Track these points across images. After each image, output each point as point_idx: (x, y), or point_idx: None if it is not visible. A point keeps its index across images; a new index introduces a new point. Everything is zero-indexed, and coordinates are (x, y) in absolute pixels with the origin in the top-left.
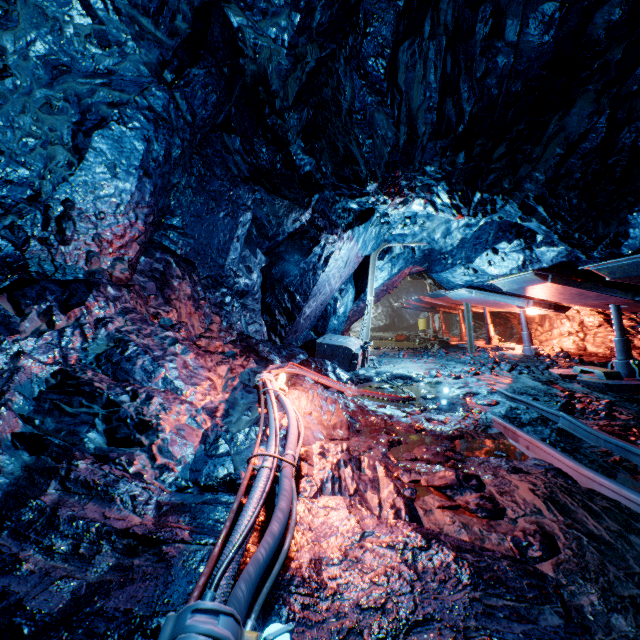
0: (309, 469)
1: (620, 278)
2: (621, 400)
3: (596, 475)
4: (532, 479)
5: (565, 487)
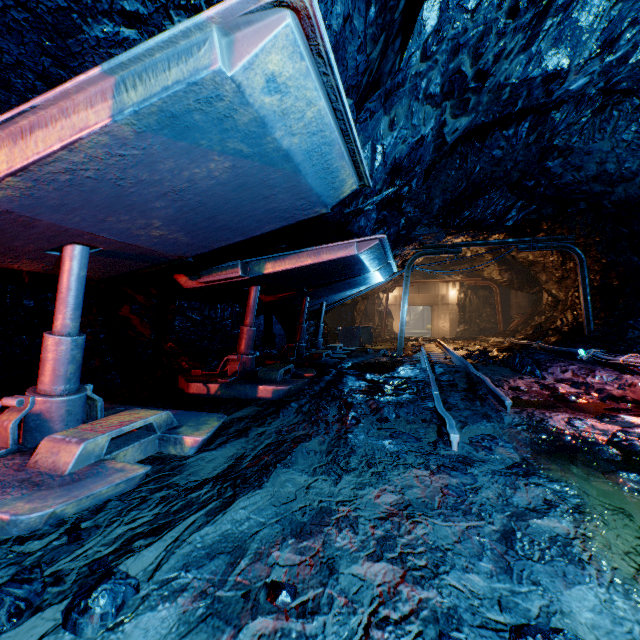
0: (635, 377)
1: (357, 257)
2: (283, 414)
3: (482, 375)
4: (512, 382)
5: (498, 380)
